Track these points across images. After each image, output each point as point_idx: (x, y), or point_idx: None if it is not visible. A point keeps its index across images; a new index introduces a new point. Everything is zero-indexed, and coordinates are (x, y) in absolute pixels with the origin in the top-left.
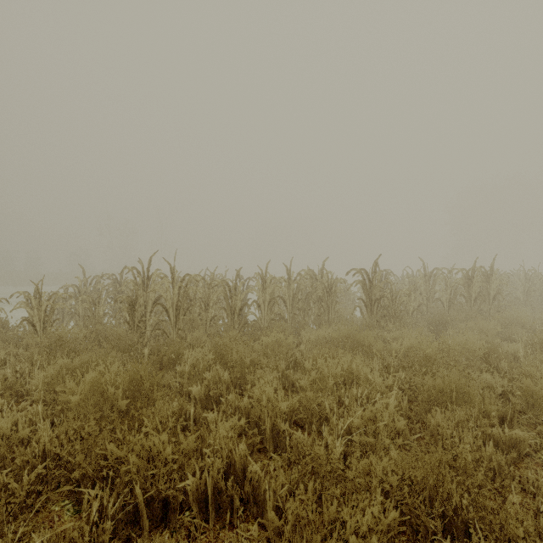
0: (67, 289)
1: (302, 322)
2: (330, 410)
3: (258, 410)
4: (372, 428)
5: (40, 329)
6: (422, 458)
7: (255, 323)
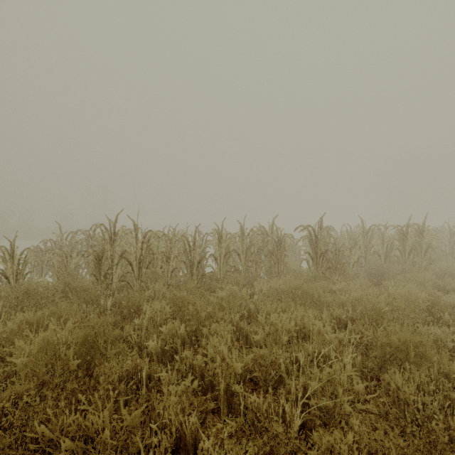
0: (46, 243)
1: (254, 274)
2: (284, 367)
3: (212, 367)
4: (329, 390)
5: (13, 281)
6: (394, 440)
7: (212, 274)
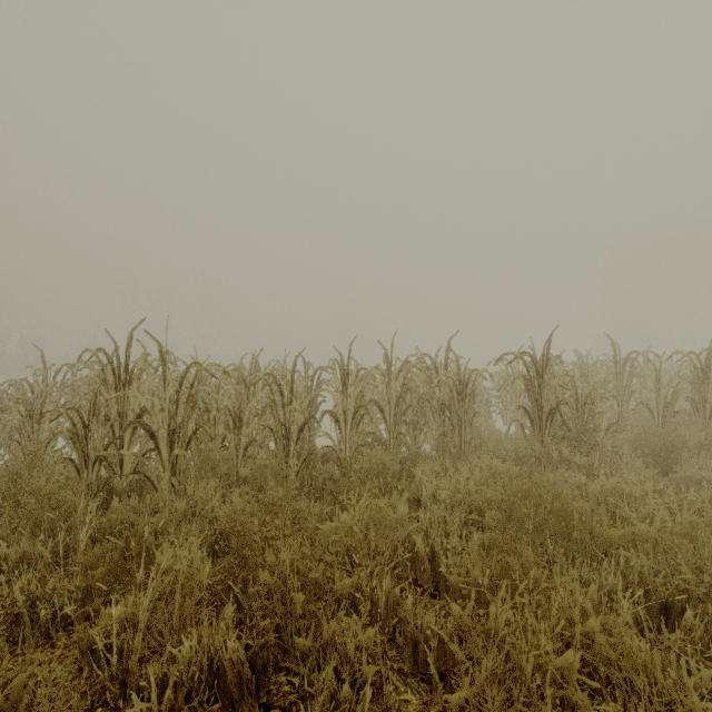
0: (19, 386)
1: (414, 449)
2: None
3: None
4: None
5: None
6: None
7: (330, 451)
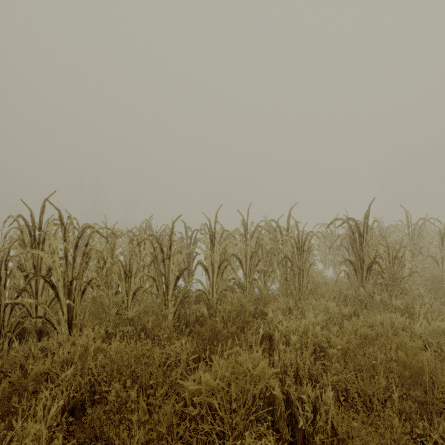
0: None
1: (265, 292)
2: None
3: None
4: None
5: None
6: None
7: (201, 294)
